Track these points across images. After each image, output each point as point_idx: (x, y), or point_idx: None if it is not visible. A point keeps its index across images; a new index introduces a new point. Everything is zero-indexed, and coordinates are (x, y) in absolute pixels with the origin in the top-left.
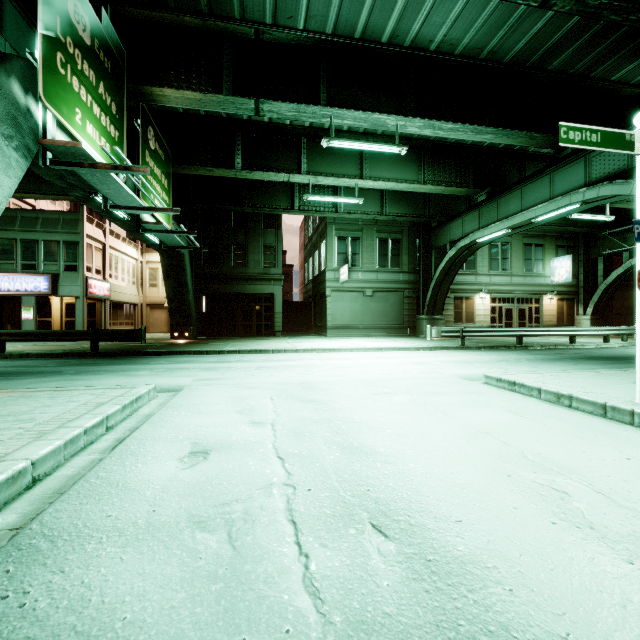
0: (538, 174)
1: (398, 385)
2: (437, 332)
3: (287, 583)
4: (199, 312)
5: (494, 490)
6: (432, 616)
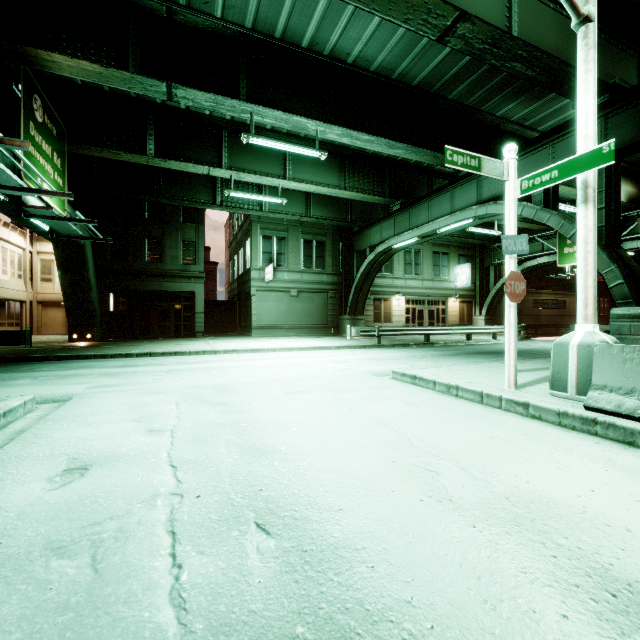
0: (442, 190)
1: (313, 383)
2: (356, 331)
3: (151, 599)
4: (105, 311)
5: (378, 476)
6: (296, 605)
